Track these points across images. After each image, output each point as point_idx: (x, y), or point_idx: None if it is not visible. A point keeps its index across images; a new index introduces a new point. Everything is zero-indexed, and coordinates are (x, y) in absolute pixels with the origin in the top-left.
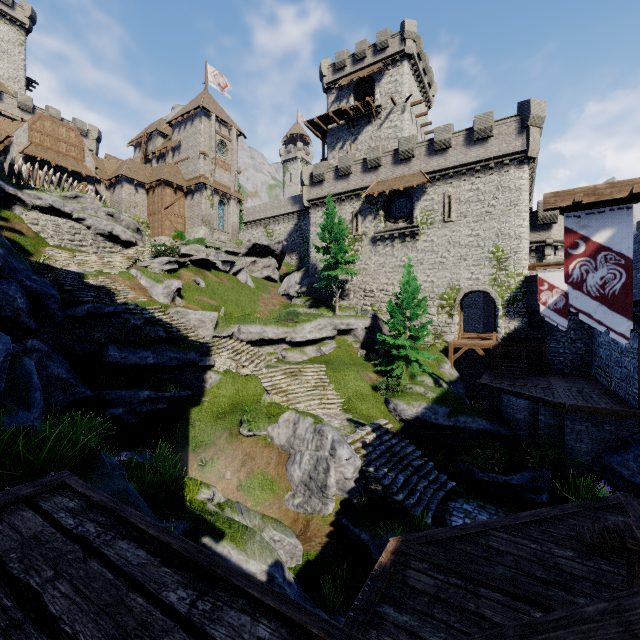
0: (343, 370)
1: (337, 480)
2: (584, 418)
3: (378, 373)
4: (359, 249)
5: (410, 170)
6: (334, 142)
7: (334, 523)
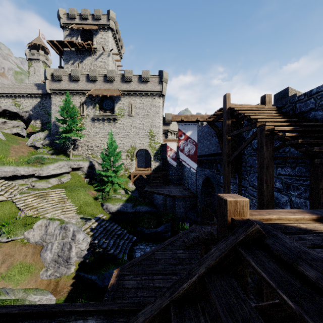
0: (76, 191)
1: (76, 252)
2: (181, 200)
3: (97, 190)
4: (84, 123)
5: (113, 87)
6: (68, 59)
7: (75, 277)
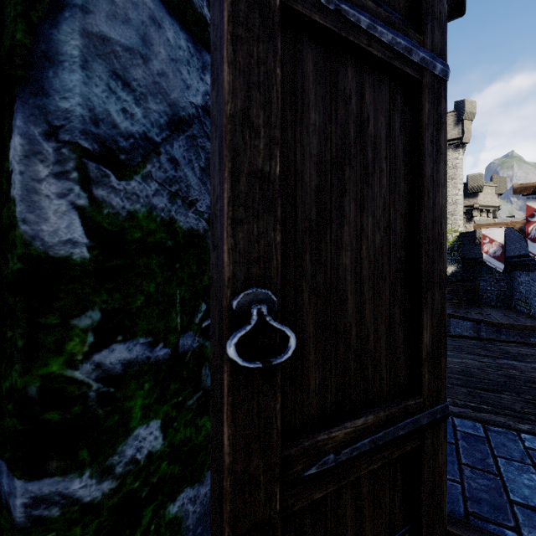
0: None
1: None
2: (515, 333)
3: None
4: None
5: None
6: None
7: None
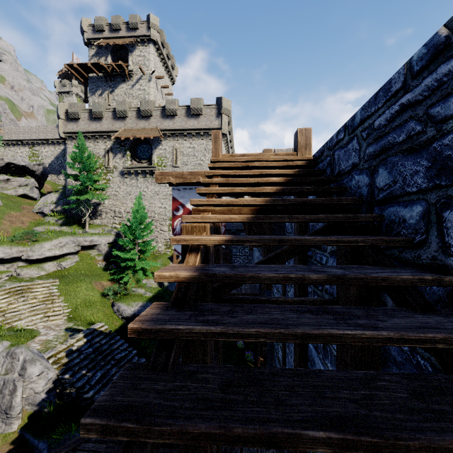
0: (76, 282)
1: (27, 396)
2: None
3: (113, 280)
4: (111, 179)
5: (149, 125)
6: (94, 88)
7: (16, 440)
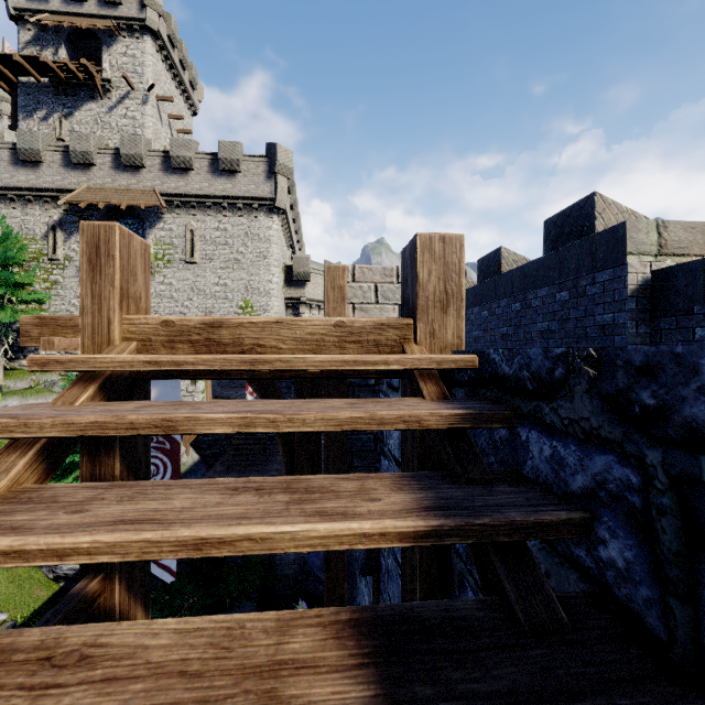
0: None
1: None
2: None
3: None
4: (59, 281)
5: (139, 183)
6: (31, 106)
7: None
